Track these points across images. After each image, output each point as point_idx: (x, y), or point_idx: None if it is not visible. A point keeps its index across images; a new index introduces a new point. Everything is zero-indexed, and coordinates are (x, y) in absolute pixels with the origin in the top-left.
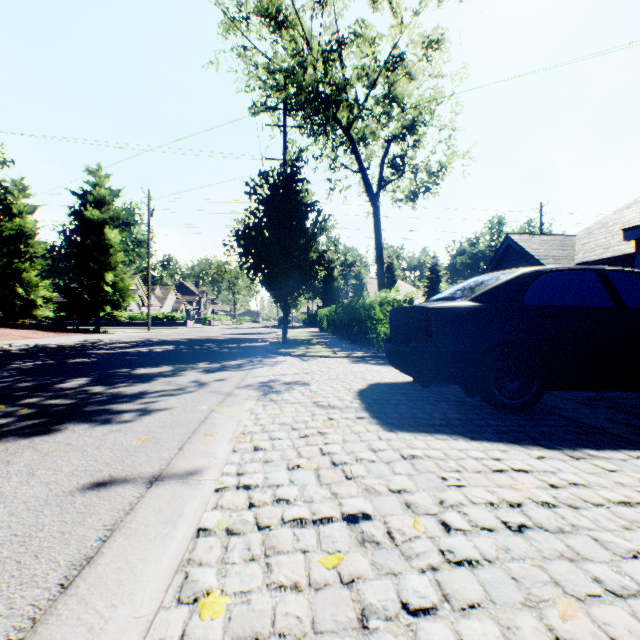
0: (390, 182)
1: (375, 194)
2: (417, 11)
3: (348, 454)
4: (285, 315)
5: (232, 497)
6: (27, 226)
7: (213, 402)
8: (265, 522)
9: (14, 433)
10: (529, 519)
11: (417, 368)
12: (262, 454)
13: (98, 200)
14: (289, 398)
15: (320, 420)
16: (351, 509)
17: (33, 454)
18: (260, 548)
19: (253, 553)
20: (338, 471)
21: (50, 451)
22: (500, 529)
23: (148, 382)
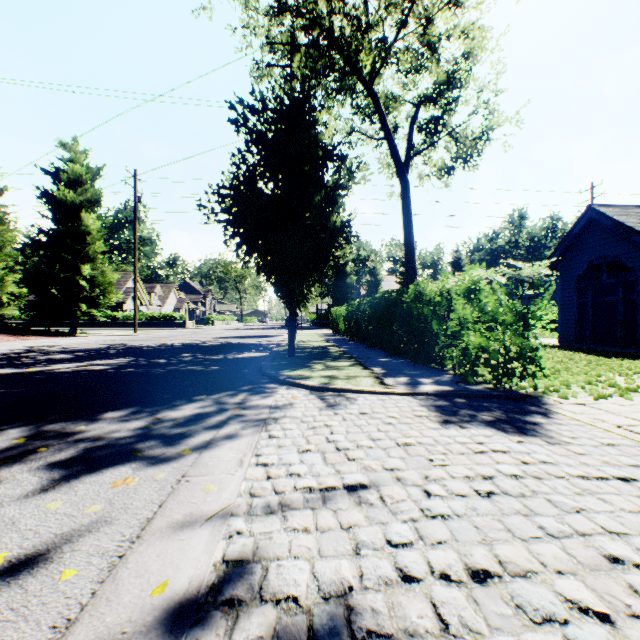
0: (422, 150)
1: (403, 165)
2: None
3: None
4: (292, 313)
5: None
6: None
7: None
8: None
9: None
10: None
11: None
12: None
13: (73, 179)
14: None
15: None
16: None
17: None
18: None
19: None
20: None
21: None
22: None
23: None
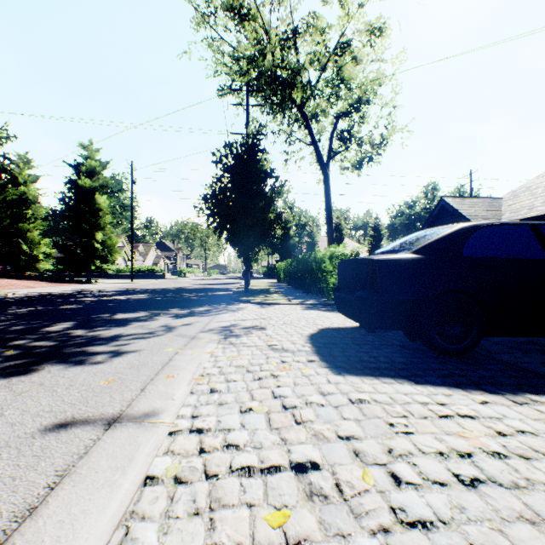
0: (338, 153)
1: (325, 163)
2: (362, 3)
3: (298, 397)
4: (247, 268)
5: (184, 441)
6: (31, 193)
7: (178, 345)
8: (213, 470)
9: None
10: (481, 472)
11: (363, 315)
12: (217, 396)
13: (90, 171)
14: (247, 341)
15: (273, 363)
16: (299, 457)
17: (7, 394)
18: (205, 500)
19: (198, 506)
20: (288, 415)
21: (23, 391)
22: (453, 483)
23: (124, 326)
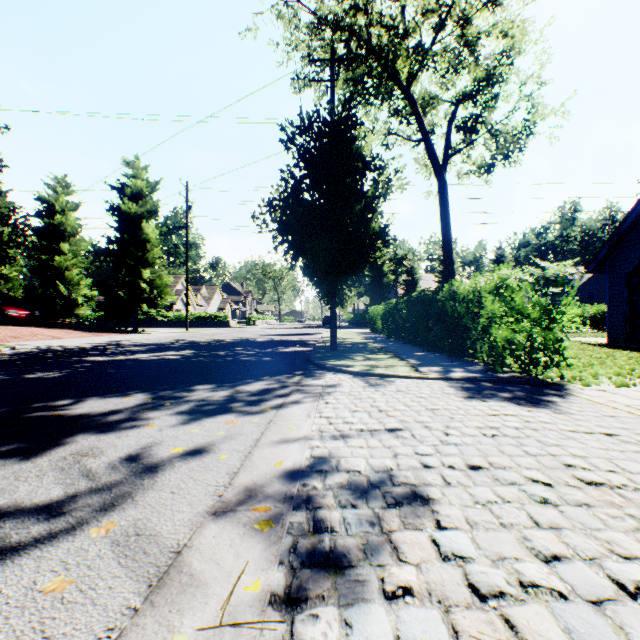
0: (460, 149)
1: (441, 165)
2: None
3: None
4: (334, 311)
5: None
6: (69, 223)
7: None
8: None
9: None
10: None
11: None
12: None
13: (135, 193)
14: None
15: None
16: None
17: None
18: None
19: None
20: None
21: None
22: None
23: (35, 454)
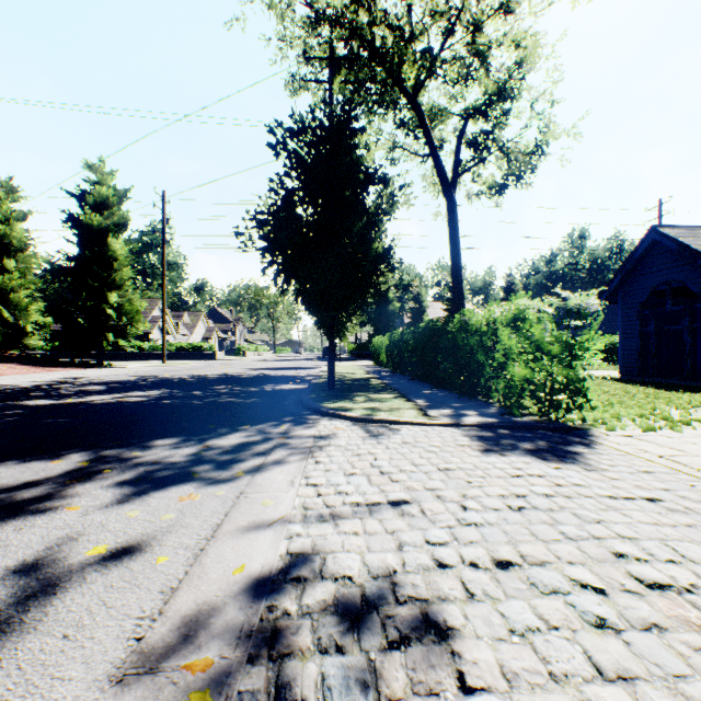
0: (470, 167)
1: (450, 184)
2: None
3: None
4: (332, 344)
5: None
6: (15, 235)
7: None
8: None
9: None
10: None
11: None
12: None
13: (99, 202)
14: None
15: None
16: None
17: None
18: None
19: None
20: None
21: None
22: None
23: None
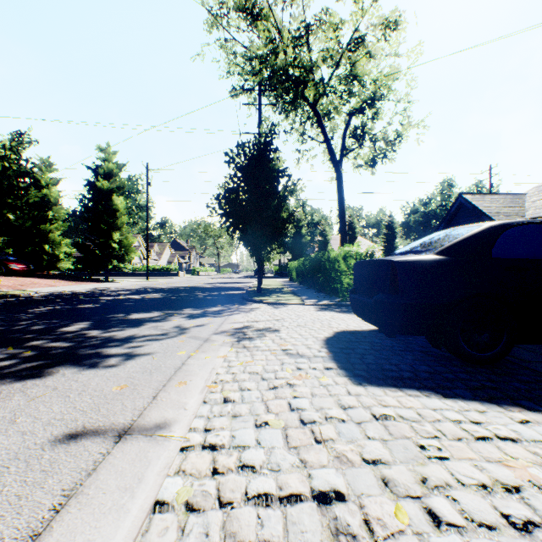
0: (351, 150)
1: (338, 161)
2: None
3: (317, 411)
4: (259, 267)
5: (196, 459)
6: (52, 195)
7: (191, 348)
8: (227, 496)
9: (12, 375)
10: (535, 512)
11: (383, 319)
12: (231, 407)
13: (107, 173)
14: (260, 345)
15: (289, 370)
16: (322, 484)
17: (21, 399)
18: (219, 535)
19: (210, 541)
20: (307, 431)
21: (37, 396)
22: (503, 527)
23: (138, 327)
